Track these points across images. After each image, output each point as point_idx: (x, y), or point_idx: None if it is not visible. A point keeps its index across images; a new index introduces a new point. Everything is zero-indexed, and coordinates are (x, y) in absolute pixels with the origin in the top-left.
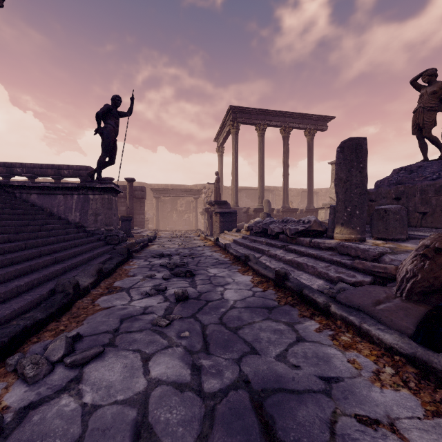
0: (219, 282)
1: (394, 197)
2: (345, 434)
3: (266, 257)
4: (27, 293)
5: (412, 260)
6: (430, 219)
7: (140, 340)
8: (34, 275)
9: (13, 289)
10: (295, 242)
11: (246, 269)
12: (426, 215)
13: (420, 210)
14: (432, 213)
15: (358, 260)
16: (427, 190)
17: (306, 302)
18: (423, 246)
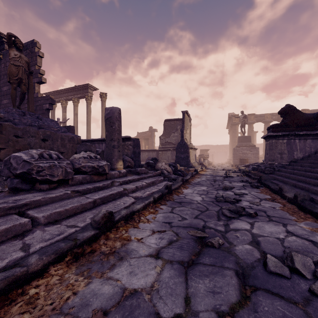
0: (203, 191)
1: (42, 138)
2: (207, 180)
3: (138, 192)
4: (295, 187)
5: (169, 167)
6: (66, 157)
7: (236, 186)
8: (310, 186)
9: (294, 183)
10: (105, 177)
11: (175, 192)
12: (64, 154)
13: (62, 150)
14: (67, 153)
15: (146, 174)
16: (65, 138)
17: (186, 181)
18: (165, 164)
